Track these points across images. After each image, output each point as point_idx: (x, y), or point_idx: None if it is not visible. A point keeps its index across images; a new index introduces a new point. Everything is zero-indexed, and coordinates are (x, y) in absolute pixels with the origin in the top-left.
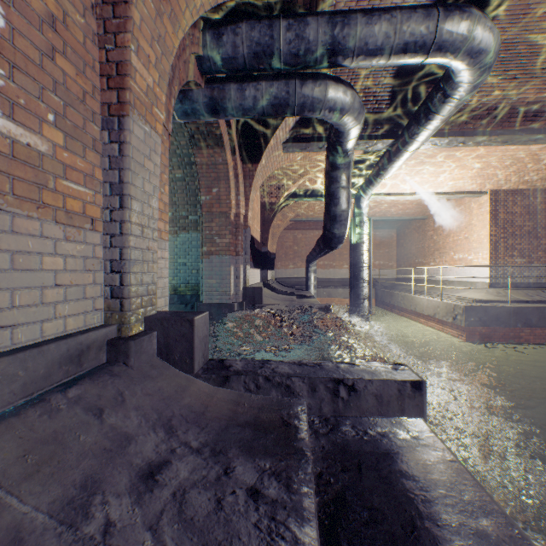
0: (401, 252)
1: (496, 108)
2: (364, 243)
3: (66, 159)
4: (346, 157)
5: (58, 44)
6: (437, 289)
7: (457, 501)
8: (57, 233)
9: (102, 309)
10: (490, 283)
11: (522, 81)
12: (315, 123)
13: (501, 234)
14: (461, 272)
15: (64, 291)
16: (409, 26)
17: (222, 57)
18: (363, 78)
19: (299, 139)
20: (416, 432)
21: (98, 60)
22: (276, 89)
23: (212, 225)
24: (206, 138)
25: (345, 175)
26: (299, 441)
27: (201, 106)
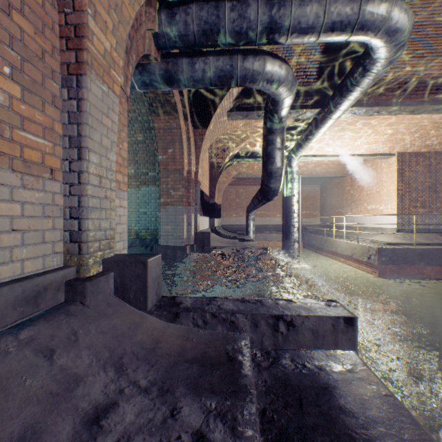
0: (324, 203)
1: (405, 83)
2: (294, 196)
3: (23, 111)
4: (281, 123)
5: (15, 2)
6: (353, 234)
7: (398, 440)
8: (14, 180)
9: (62, 252)
10: (398, 229)
11: (428, 59)
12: (254, 94)
13: (406, 188)
14: (373, 220)
15: (21, 236)
16: (337, 7)
17: (175, 34)
18: (295, 55)
19: (240, 108)
20: (350, 365)
21: (58, 22)
22: (222, 63)
23: (167, 180)
24: (162, 106)
25: (280, 138)
26: (244, 377)
27: (158, 77)
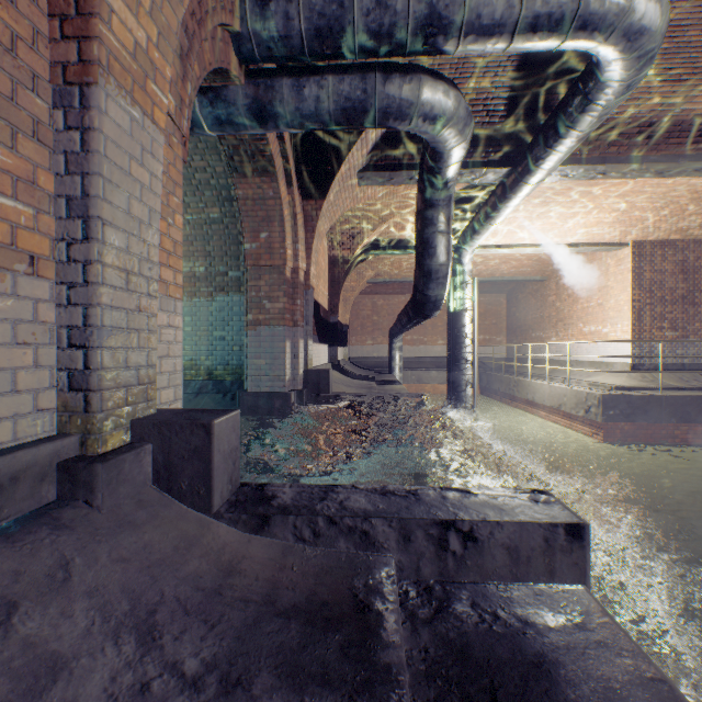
0: (513, 323)
1: (650, 124)
2: (467, 311)
3: None
4: (446, 190)
5: None
6: (561, 372)
7: None
8: None
9: (54, 408)
10: (633, 364)
11: (689, 84)
12: (402, 143)
13: (646, 299)
14: (593, 350)
15: None
16: None
17: (269, 35)
18: (471, 77)
19: (380, 166)
20: (580, 616)
21: None
22: (349, 86)
23: (259, 284)
24: (250, 161)
25: (444, 215)
26: (386, 648)
27: (241, 110)
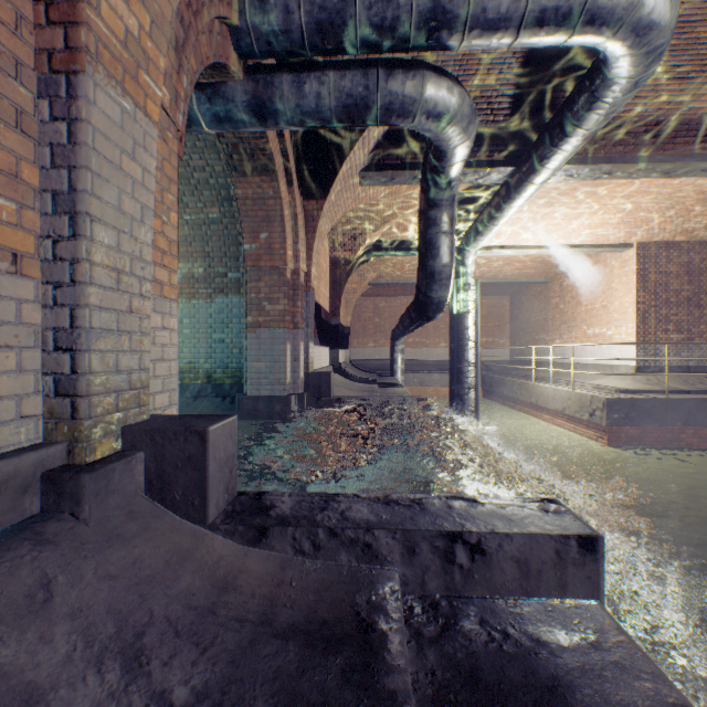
0: (516, 325)
1: (657, 123)
2: (470, 313)
3: None
4: (449, 190)
5: None
6: (565, 375)
7: None
8: None
9: (39, 415)
10: (638, 367)
11: (697, 82)
12: (405, 142)
13: (651, 301)
14: (597, 352)
15: None
16: None
17: (268, 29)
18: (475, 74)
19: (382, 166)
20: (595, 634)
21: None
22: (350, 82)
23: (259, 285)
24: (249, 160)
25: (448, 215)
26: (390, 673)
27: (240, 107)
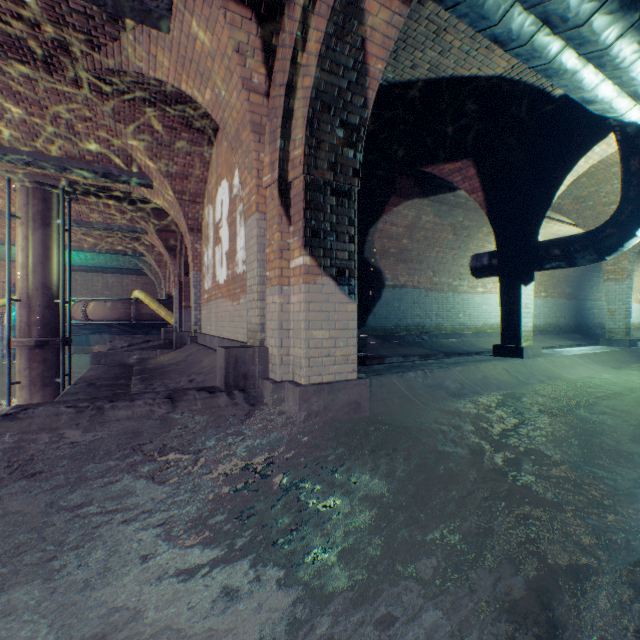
0: None
1: None
2: None
3: None
4: None
5: None
6: None
7: None
8: None
9: None
10: None
11: None
12: None
13: None
14: None
15: None
16: None
17: None
18: None
19: None
20: None
21: None
22: None
23: None
24: None
25: None
26: None
27: None
